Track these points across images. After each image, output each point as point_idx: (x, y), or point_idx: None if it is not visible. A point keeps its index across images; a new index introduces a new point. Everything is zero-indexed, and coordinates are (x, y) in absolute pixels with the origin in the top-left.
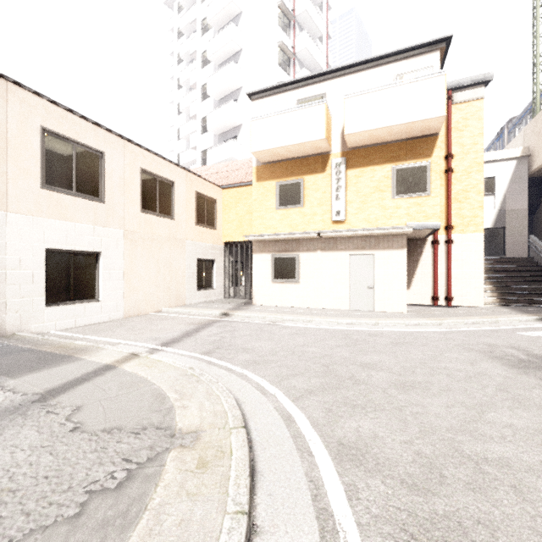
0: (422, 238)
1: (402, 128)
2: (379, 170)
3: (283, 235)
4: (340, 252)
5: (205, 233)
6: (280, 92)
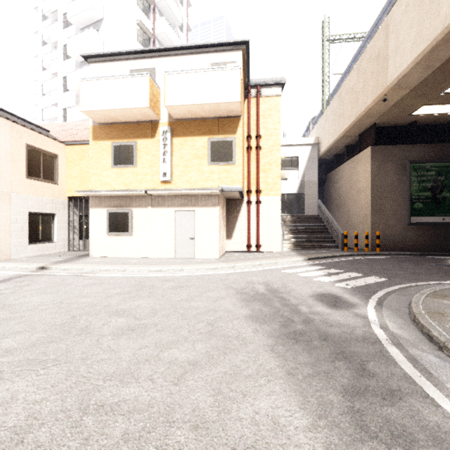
0: (240, 199)
1: (211, 107)
2: (198, 141)
3: (114, 192)
4: (168, 208)
5: (41, 187)
6: (115, 60)
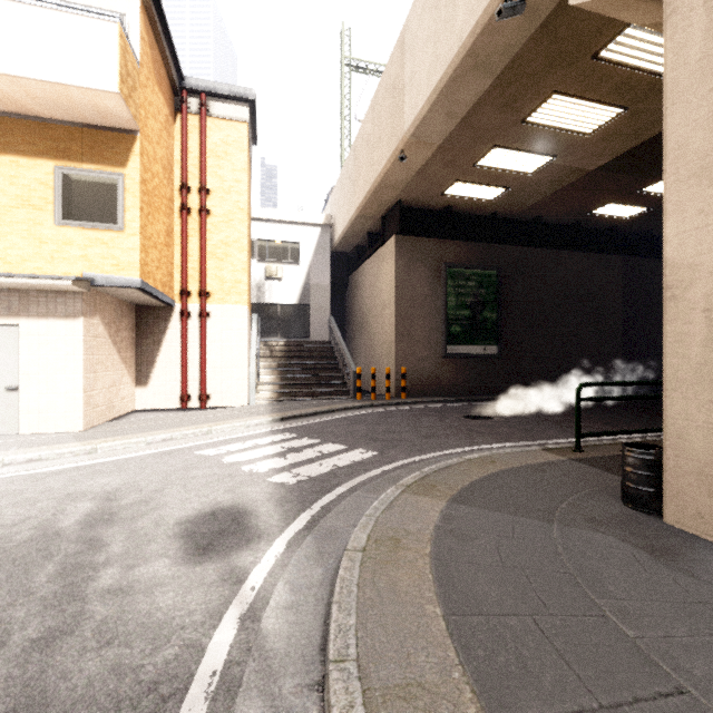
0: (166, 306)
1: (50, 92)
2: (30, 167)
3: None
4: None
5: None
6: None
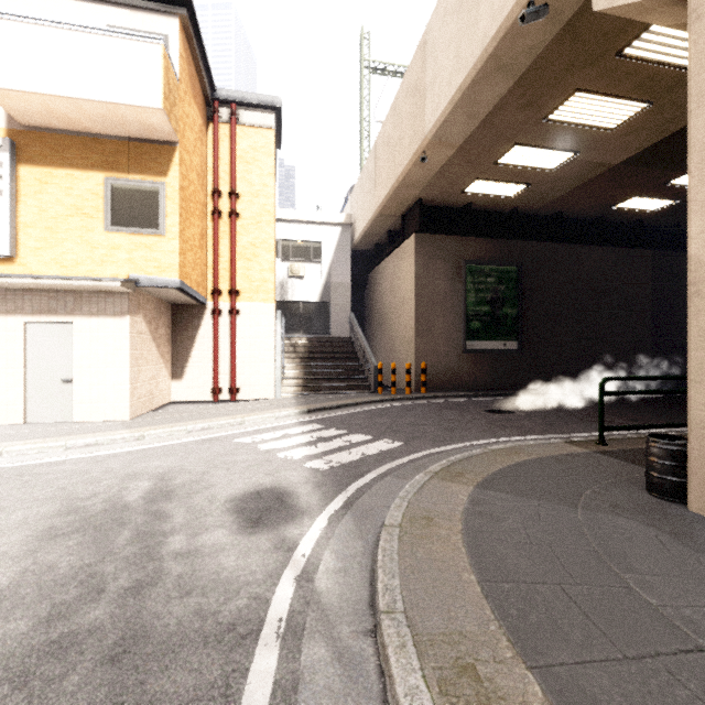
0: (199, 304)
1: (102, 111)
2: (83, 179)
3: None
4: (6, 317)
5: None
6: None
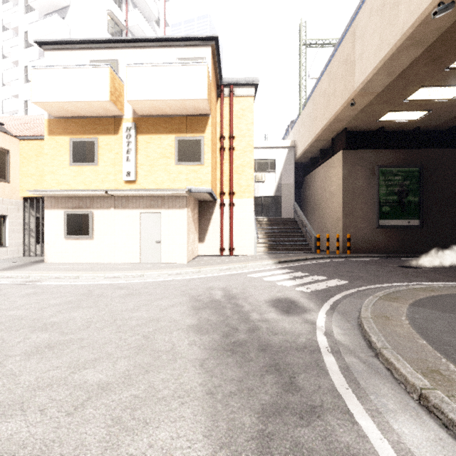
0: (213, 201)
1: (177, 104)
2: (165, 139)
3: (70, 192)
4: (132, 210)
5: None
6: (74, 49)
